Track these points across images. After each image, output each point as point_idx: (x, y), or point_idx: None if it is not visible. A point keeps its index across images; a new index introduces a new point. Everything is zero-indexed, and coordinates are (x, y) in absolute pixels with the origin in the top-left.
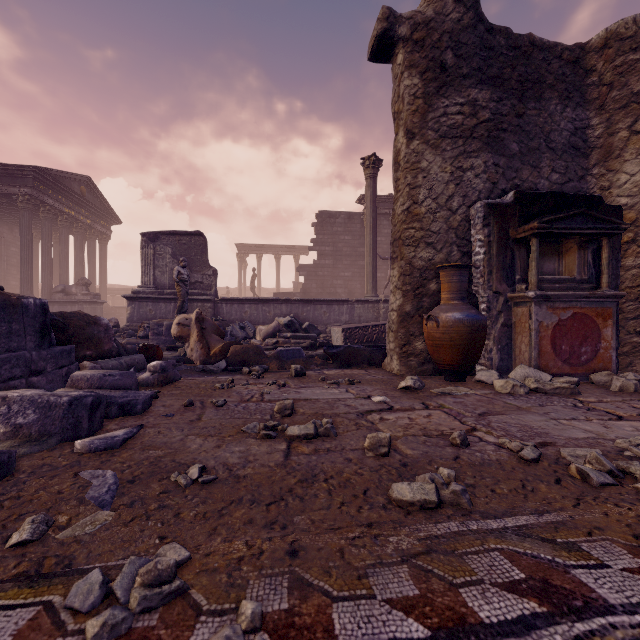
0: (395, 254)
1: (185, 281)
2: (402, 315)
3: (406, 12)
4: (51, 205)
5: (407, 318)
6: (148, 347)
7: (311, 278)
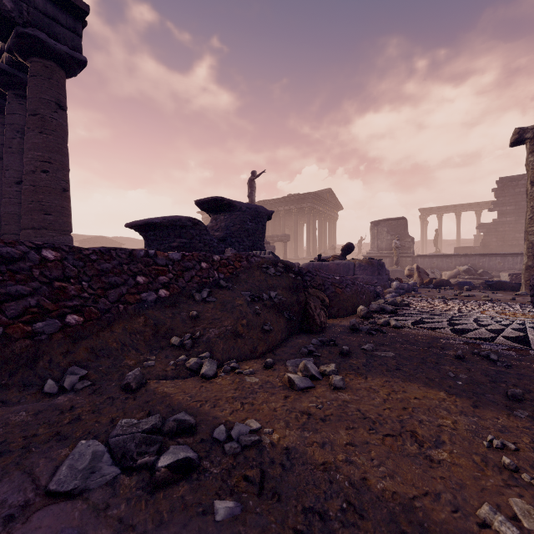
0: (525, 238)
1: (398, 247)
2: (526, 267)
3: (530, 126)
4: (316, 209)
5: (529, 268)
6: (398, 279)
7: (490, 234)
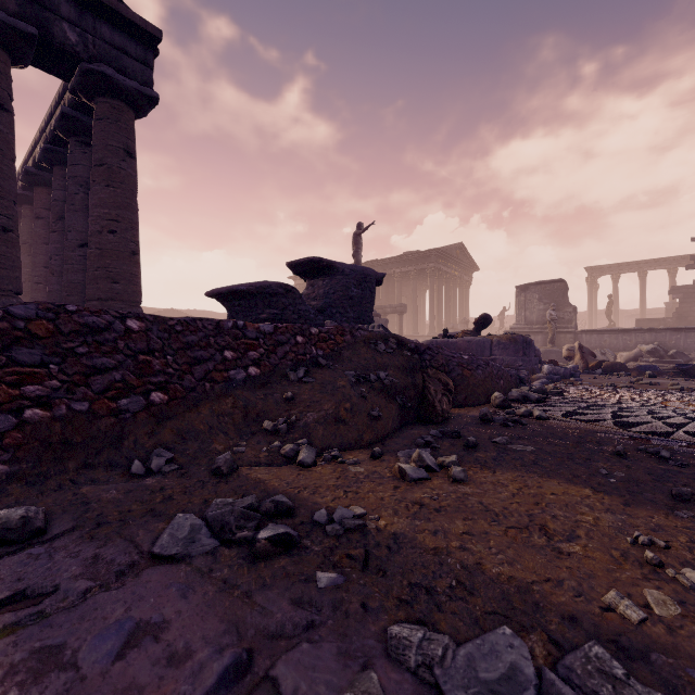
0: None
1: (554, 320)
2: None
3: None
4: (442, 270)
5: None
6: (552, 361)
7: (689, 300)
